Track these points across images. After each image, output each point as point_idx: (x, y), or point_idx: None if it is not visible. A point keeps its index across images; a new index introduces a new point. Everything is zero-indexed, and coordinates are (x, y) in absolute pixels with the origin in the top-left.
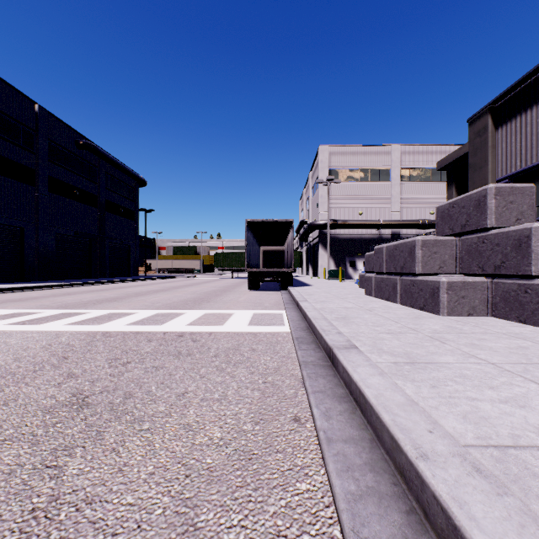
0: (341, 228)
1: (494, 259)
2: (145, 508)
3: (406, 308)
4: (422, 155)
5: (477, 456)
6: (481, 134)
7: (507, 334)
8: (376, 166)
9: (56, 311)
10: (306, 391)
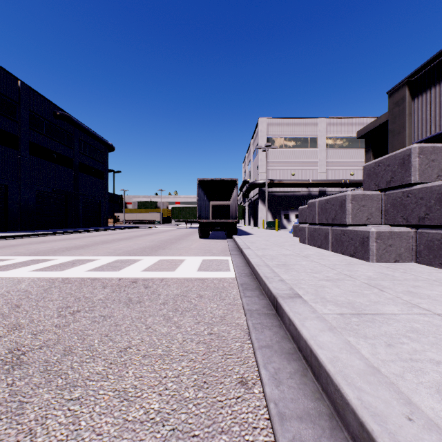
0: (277, 186)
1: (418, 211)
2: None
3: (337, 255)
4: (344, 126)
5: None
6: (399, 104)
7: (437, 281)
8: (306, 135)
9: (27, 257)
10: (252, 344)
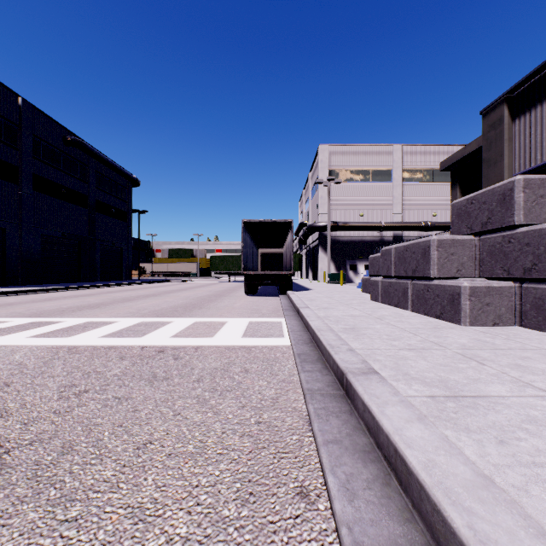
0: (342, 230)
1: (523, 261)
2: None
3: (420, 316)
4: (424, 155)
5: None
6: (496, 126)
7: None
8: (377, 166)
9: (26, 319)
10: (314, 438)
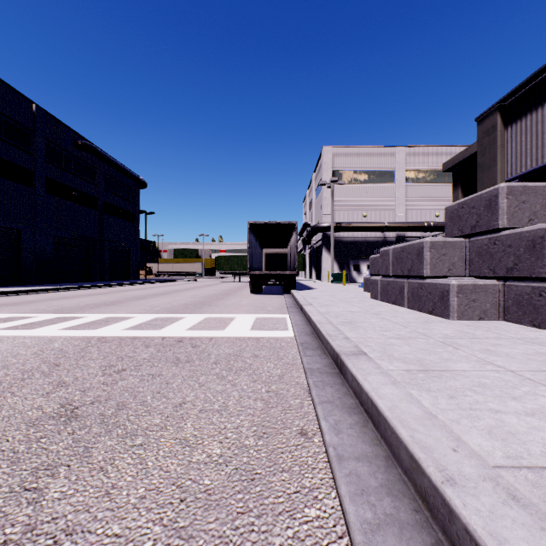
0: (345, 231)
1: (506, 261)
2: (133, 540)
3: (414, 312)
4: (427, 156)
5: (511, 480)
6: (490, 133)
7: (522, 339)
8: (380, 167)
9: (52, 315)
10: (312, 401)
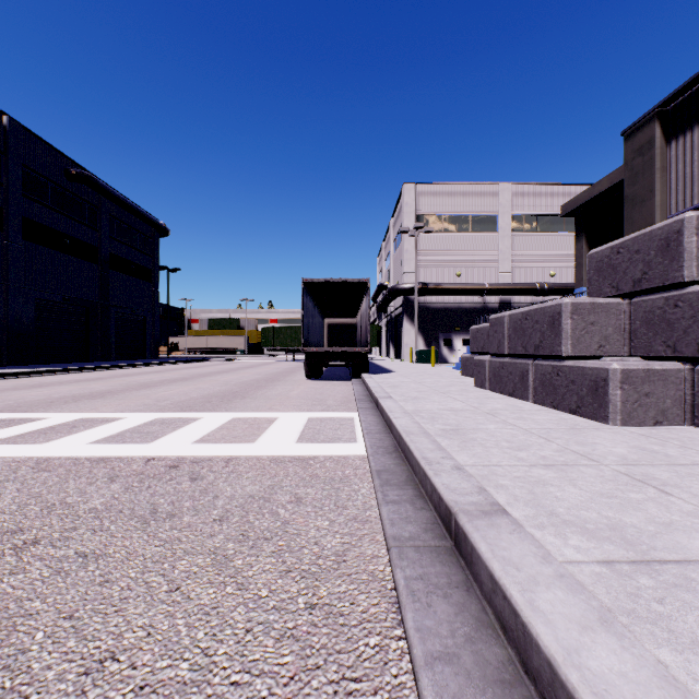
0: (433, 294)
1: (698, 333)
2: None
3: (546, 410)
4: (539, 197)
5: None
6: (644, 151)
7: None
8: (479, 211)
9: None
10: (407, 644)
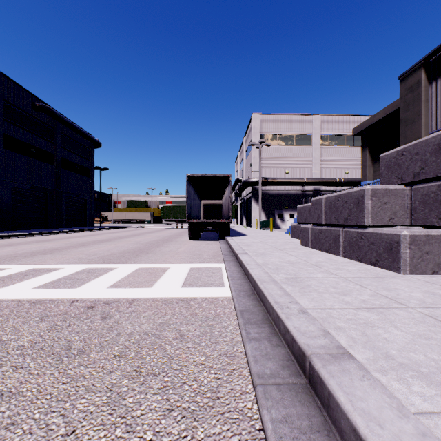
0: (271, 185)
1: None
2: None
3: (354, 263)
4: (338, 124)
5: None
6: (414, 89)
7: None
8: (300, 132)
9: None
10: None
